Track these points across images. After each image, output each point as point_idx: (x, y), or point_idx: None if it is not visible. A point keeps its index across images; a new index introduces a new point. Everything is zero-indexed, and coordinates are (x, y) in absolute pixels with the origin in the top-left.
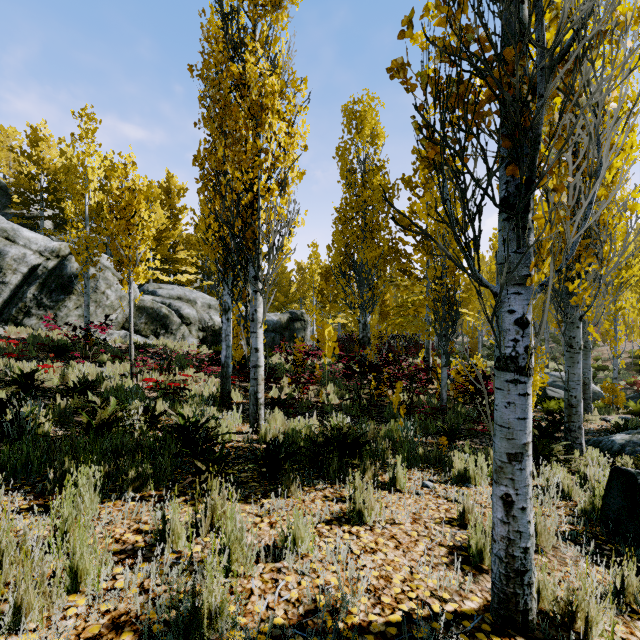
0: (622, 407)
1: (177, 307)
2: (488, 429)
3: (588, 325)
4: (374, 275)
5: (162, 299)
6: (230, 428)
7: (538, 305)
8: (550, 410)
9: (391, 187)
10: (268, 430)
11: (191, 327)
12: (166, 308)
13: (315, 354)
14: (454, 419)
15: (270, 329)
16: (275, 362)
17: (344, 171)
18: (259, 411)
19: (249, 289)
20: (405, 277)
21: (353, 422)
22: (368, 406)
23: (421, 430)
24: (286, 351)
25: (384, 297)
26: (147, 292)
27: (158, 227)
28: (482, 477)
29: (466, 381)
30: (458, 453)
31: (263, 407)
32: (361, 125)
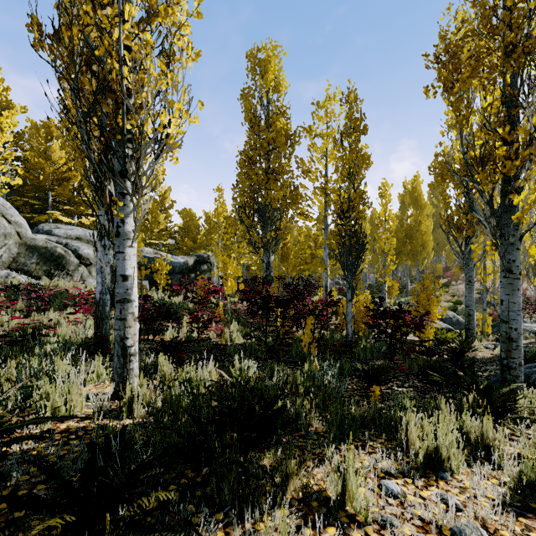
0: (490, 335)
1: (75, 247)
2: (400, 365)
3: (472, 261)
4: (277, 216)
5: (58, 239)
6: (72, 396)
7: (411, 250)
8: (440, 340)
9: (293, 134)
10: (135, 395)
11: (91, 268)
12: (62, 248)
13: (218, 291)
14: (363, 355)
15: (177, 271)
16: (178, 302)
17: (248, 113)
18: (128, 365)
19: (111, 189)
20: (306, 219)
21: (259, 366)
22: (274, 345)
23: (337, 373)
24: (185, 288)
25: (285, 240)
26: (41, 231)
27: (59, 168)
28: (458, 457)
29: (367, 315)
30: (406, 413)
31: (135, 358)
32: (265, 69)
